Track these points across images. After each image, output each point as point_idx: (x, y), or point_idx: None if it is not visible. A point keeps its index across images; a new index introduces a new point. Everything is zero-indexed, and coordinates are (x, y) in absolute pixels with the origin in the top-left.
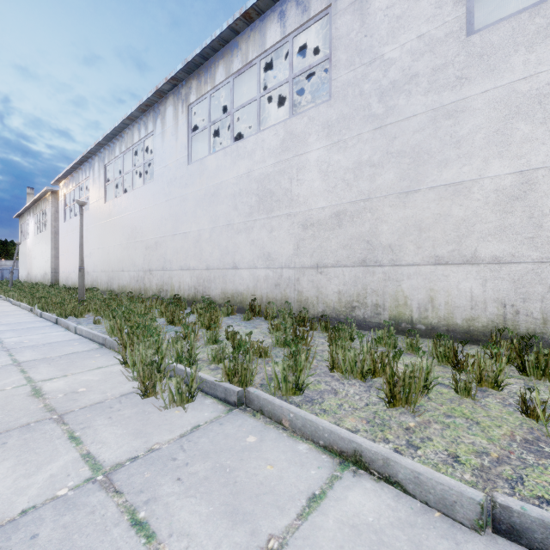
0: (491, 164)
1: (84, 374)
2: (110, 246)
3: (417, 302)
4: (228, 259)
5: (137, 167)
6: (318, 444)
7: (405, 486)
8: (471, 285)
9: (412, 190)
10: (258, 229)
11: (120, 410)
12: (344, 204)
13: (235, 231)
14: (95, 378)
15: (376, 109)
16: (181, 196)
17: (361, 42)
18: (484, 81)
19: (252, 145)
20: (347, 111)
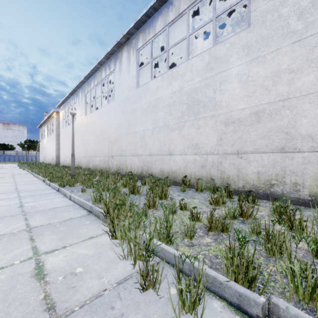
0: None
1: (79, 245)
2: (88, 142)
3: None
4: (165, 149)
5: (104, 93)
6: None
7: None
8: None
9: None
10: (187, 127)
11: (123, 315)
12: (262, 105)
13: (170, 129)
14: (89, 252)
15: (295, 26)
16: (132, 108)
17: None
18: None
19: (183, 70)
20: (266, 32)
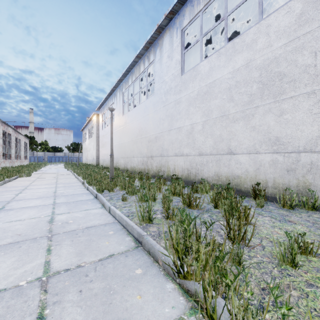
0: None
1: None
2: (126, 142)
3: None
4: (222, 146)
5: (142, 88)
6: None
7: None
8: None
9: None
10: (260, 114)
11: None
12: None
13: (231, 120)
14: None
15: None
16: (176, 100)
17: None
18: None
19: (252, 36)
20: None
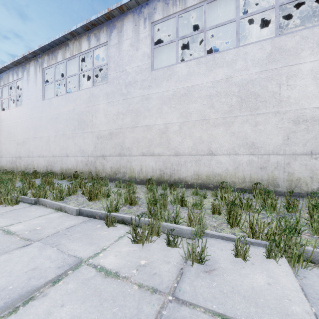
0: (158, 120)
1: None
2: None
3: (137, 171)
4: (63, 152)
5: (12, 96)
6: (54, 209)
7: (67, 212)
8: (152, 164)
9: (136, 126)
10: (78, 137)
11: None
12: (113, 129)
13: (67, 138)
14: None
15: (124, 91)
16: (39, 117)
17: (119, 61)
18: (156, 89)
19: (75, 96)
20: (114, 89)
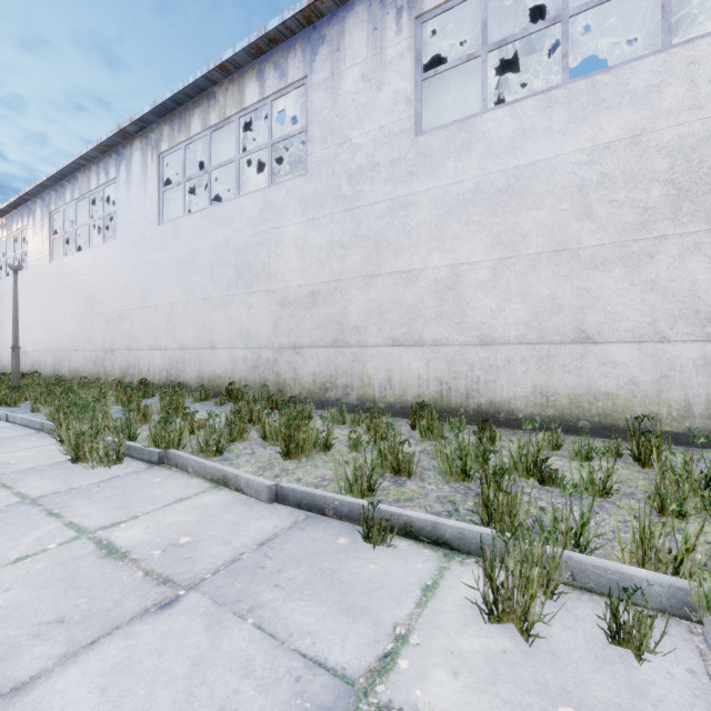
0: (433, 256)
1: (17, 452)
2: (58, 318)
3: (378, 382)
4: (204, 338)
5: (96, 220)
6: (207, 479)
7: (244, 490)
8: (418, 365)
9: (375, 274)
10: (236, 304)
11: (51, 471)
12: (318, 284)
13: (213, 306)
14: (29, 454)
15: (346, 191)
16: (151, 261)
17: (333, 121)
18: (427, 180)
19: (230, 211)
20: (321, 189)
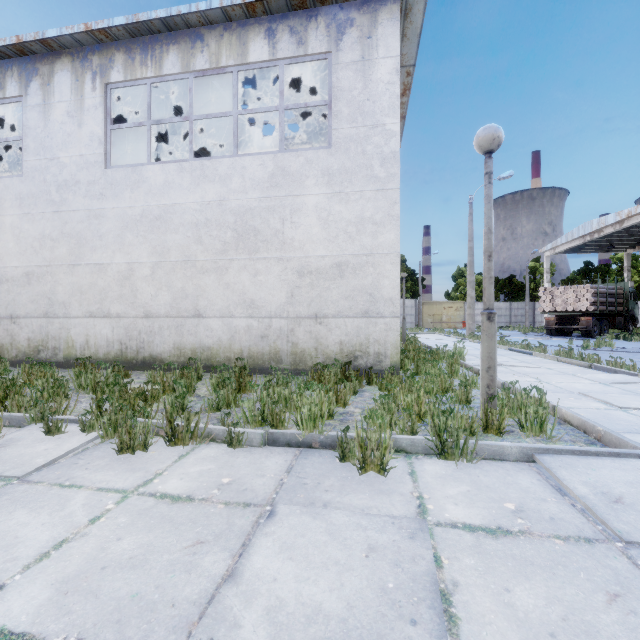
0: (116, 255)
1: None
2: None
3: (80, 344)
4: None
5: None
6: None
7: None
8: (107, 332)
9: (77, 263)
10: None
11: None
12: (33, 267)
13: None
14: None
15: (55, 197)
16: None
17: (45, 140)
18: (113, 201)
19: None
20: (35, 191)
